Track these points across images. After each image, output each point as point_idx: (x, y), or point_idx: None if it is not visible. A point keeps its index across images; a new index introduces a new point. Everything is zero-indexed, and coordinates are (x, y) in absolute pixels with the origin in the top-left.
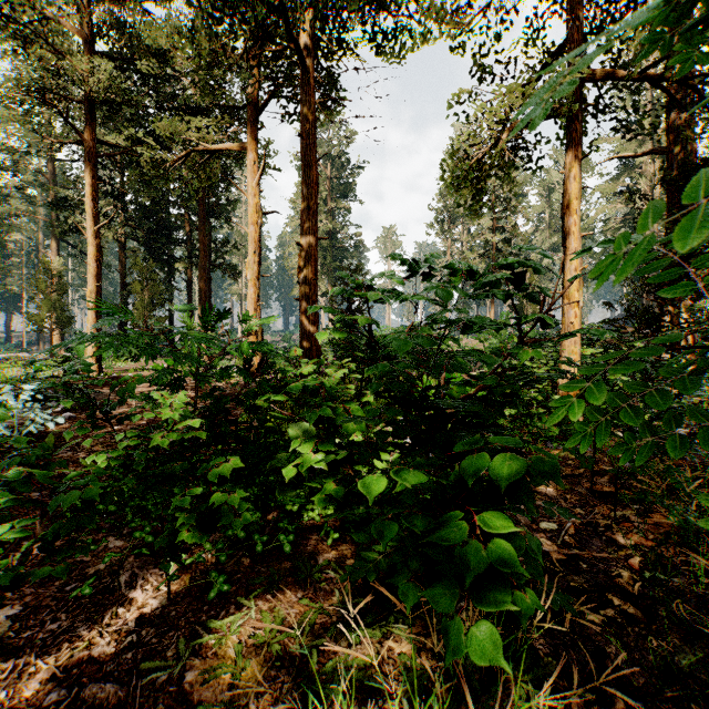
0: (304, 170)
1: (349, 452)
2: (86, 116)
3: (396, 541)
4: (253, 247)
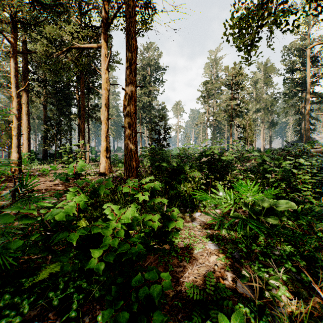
0: (127, 39)
1: None
2: (12, 29)
3: None
4: (104, 102)
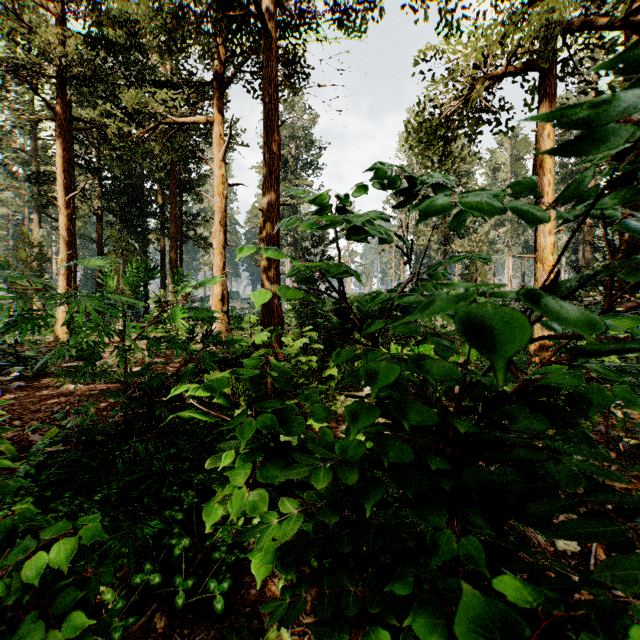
0: (265, 134)
1: None
2: (57, 90)
3: None
4: (219, 217)
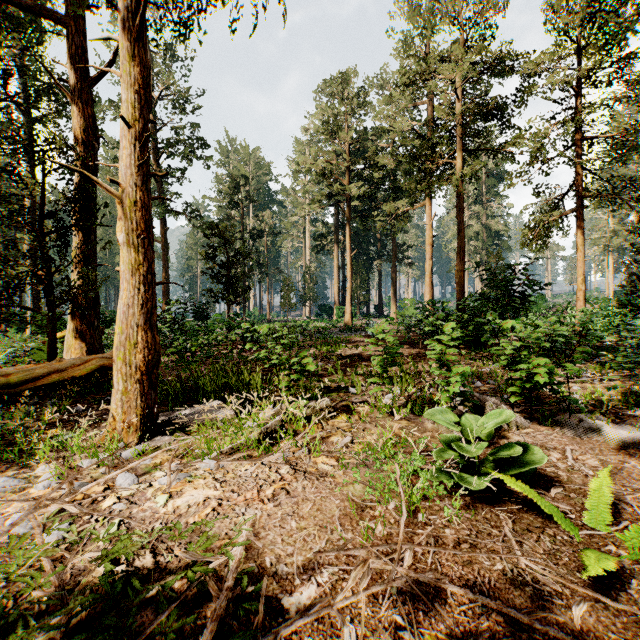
0: (458, 232)
1: (466, 328)
2: (347, 203)
3: (472, 338)
4: (428, 257)
